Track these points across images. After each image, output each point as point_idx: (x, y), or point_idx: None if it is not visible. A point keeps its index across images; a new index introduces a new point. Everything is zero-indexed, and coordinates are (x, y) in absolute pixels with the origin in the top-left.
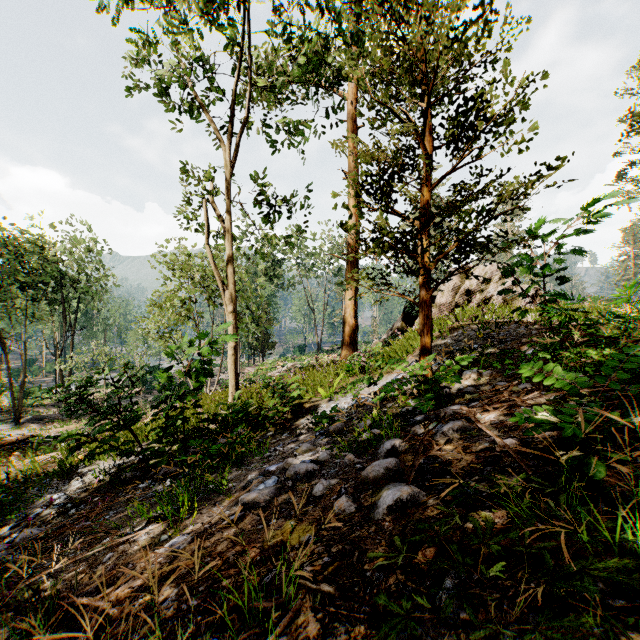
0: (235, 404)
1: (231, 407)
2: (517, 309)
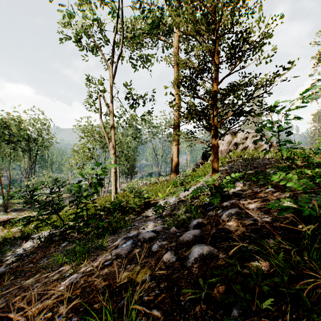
0: (114, 201)
1: (112, 203)
2: (264, 149)
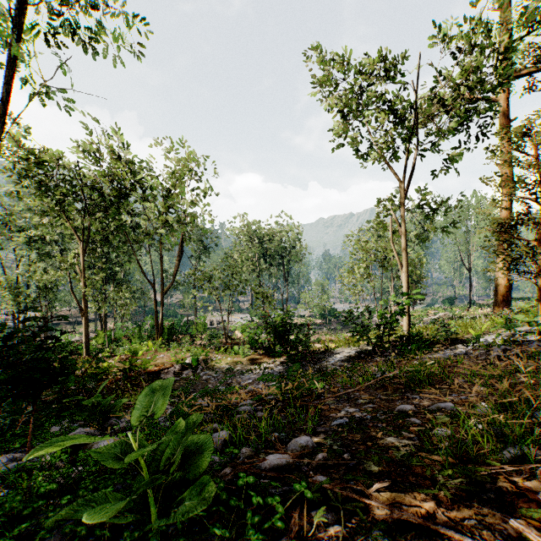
0: (411, 332)
1: (410, 333)
2: None
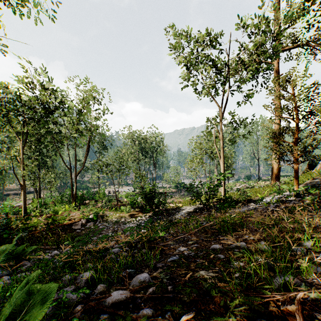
0: (225, 196)
1: (225, 196)
2: None
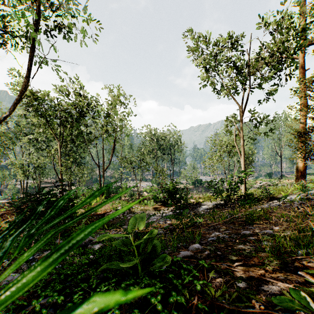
0: (246, 193)
1: (246, 194)
2: None
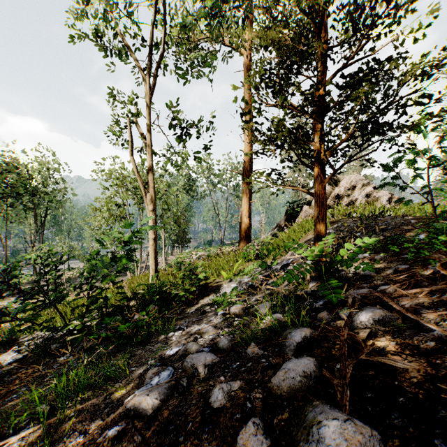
0: (153, 284)
1: (149, 287)
2: (400, 199)
